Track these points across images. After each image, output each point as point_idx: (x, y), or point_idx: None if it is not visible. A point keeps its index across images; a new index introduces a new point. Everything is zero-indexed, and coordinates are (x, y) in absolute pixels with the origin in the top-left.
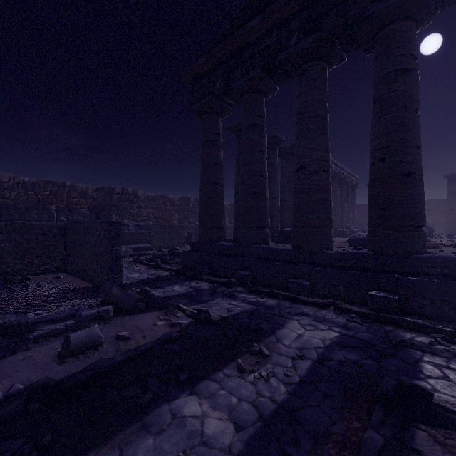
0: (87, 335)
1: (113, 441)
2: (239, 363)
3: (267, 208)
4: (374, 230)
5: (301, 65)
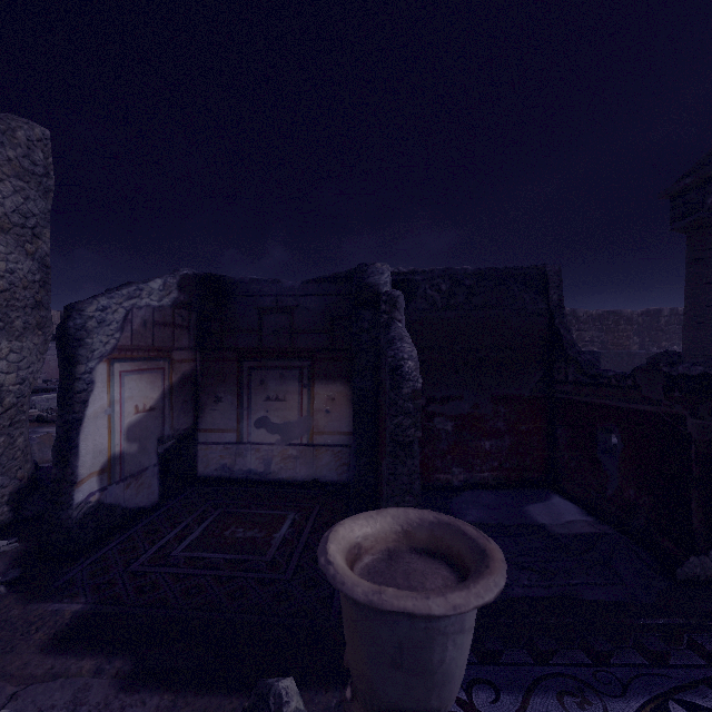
0: None
1: None
2: None
3: None
4: None
5: None
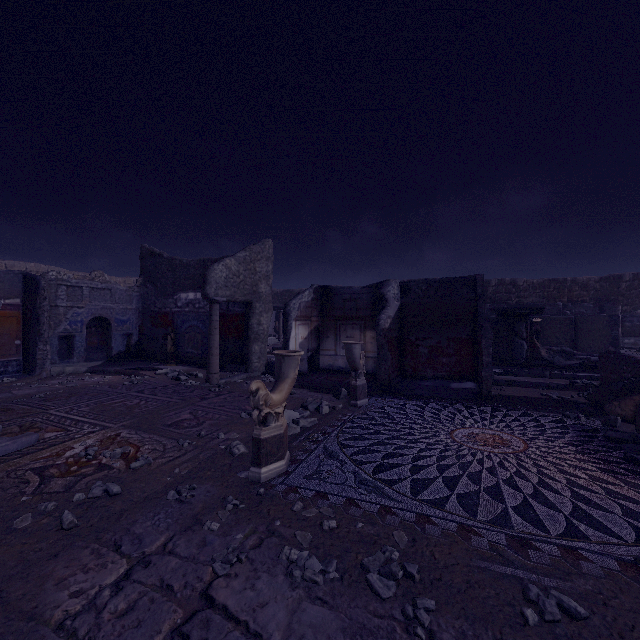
0: (596, 358)
1: None
2: None
3: None
4: None
5: None
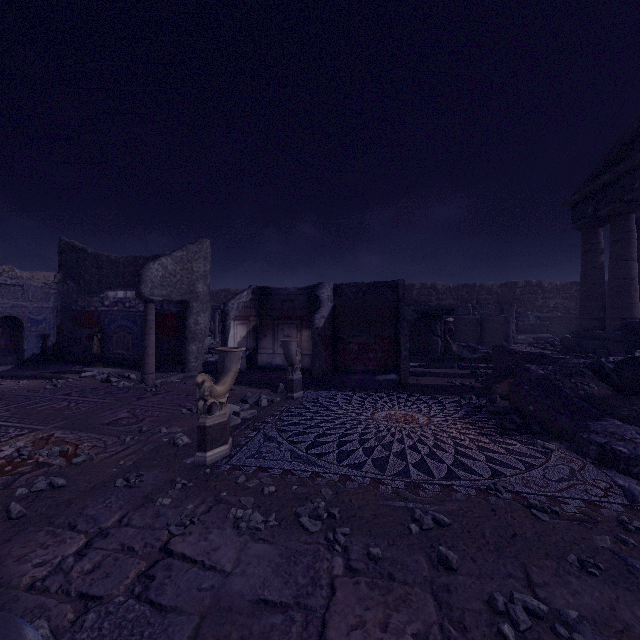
0: None
1: None
2: None
3: (632, 303)
4: None
5: None
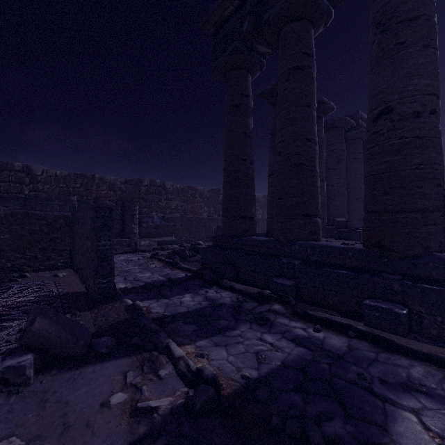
0: None
1: None
2: None
3: (317, 187)
4: None
5: None
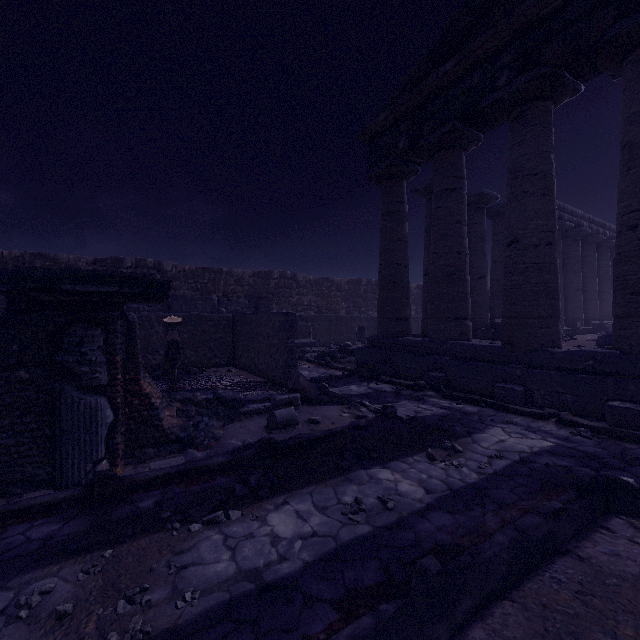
0: (287, 413)
1: (326, 483)
2: (428, 451)
3: (467, 294)
4: (620, 322)
5: (513, 110)
